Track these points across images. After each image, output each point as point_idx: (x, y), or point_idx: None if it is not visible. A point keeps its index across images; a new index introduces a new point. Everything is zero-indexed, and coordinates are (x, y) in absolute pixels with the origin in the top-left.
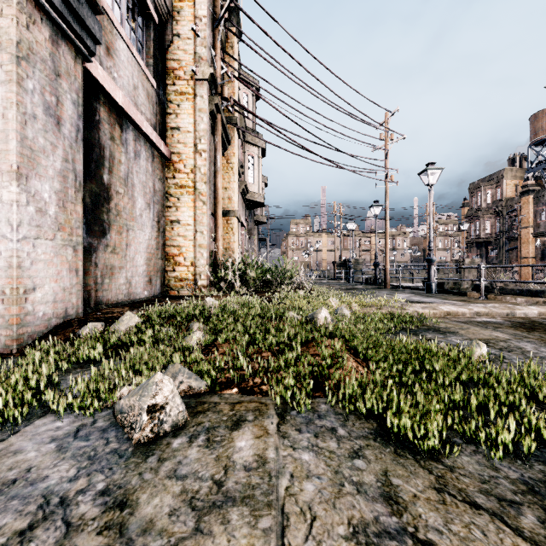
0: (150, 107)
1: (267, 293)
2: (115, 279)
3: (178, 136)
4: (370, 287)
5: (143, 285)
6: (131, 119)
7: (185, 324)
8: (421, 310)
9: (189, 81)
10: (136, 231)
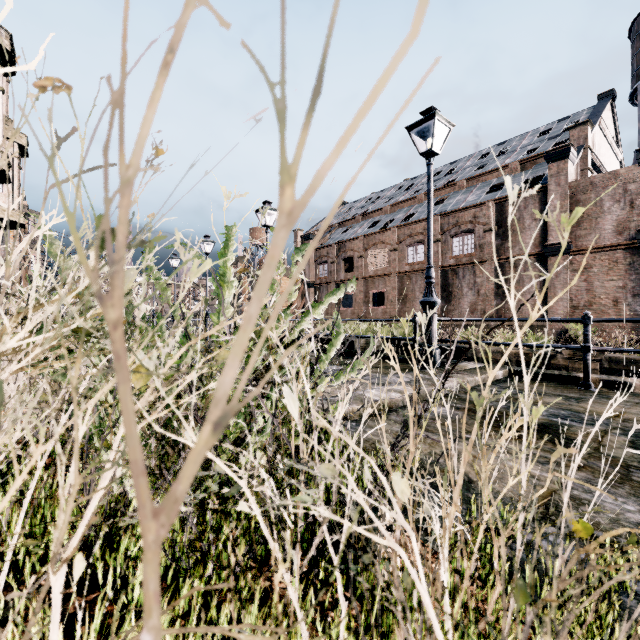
0: None
1: None
2: None
3: None
4: None
5: None
6: None
7: None
8: None
9: None
10: None
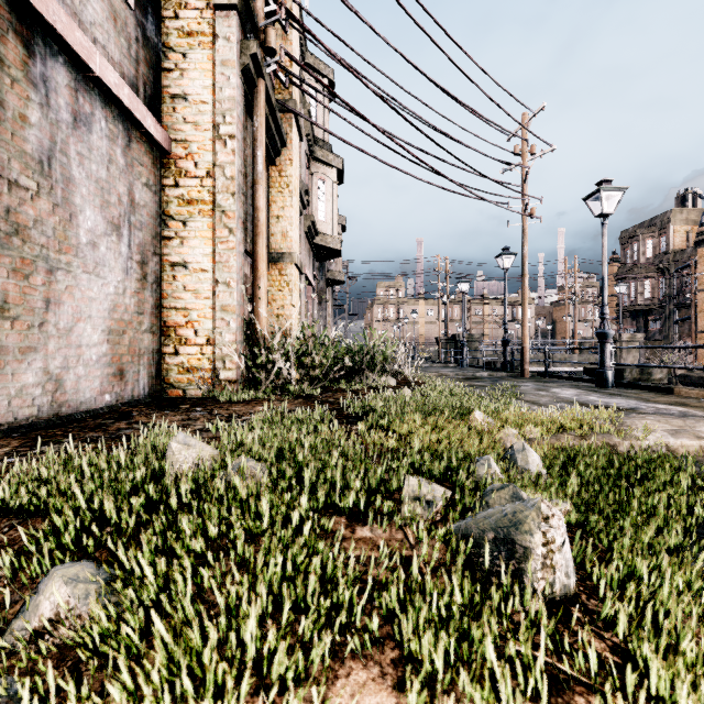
0: (120, 42)
1: (345, 393)
2: (6, 375)
3: (184, 111)
4: (499, 376)
5: (101, 383)
6: (56, 33)
7: (5, 590)
8: (672, 439)
9: (204, 11)
10: (80, 275)
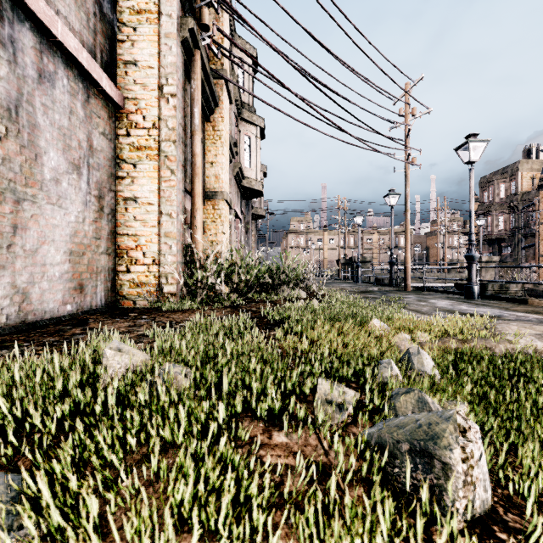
0: (80, 15)
1: (265, 304)
2: None
3: (135, 74)
4: (387, 290)
5: (63, 295)
6: (22, 1)
7: None
8: (539, 343)
9: None
10: (44, 206)
